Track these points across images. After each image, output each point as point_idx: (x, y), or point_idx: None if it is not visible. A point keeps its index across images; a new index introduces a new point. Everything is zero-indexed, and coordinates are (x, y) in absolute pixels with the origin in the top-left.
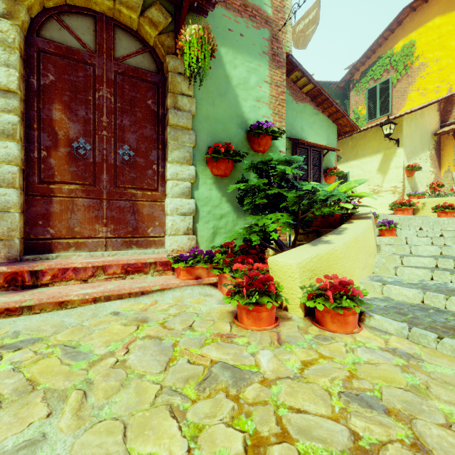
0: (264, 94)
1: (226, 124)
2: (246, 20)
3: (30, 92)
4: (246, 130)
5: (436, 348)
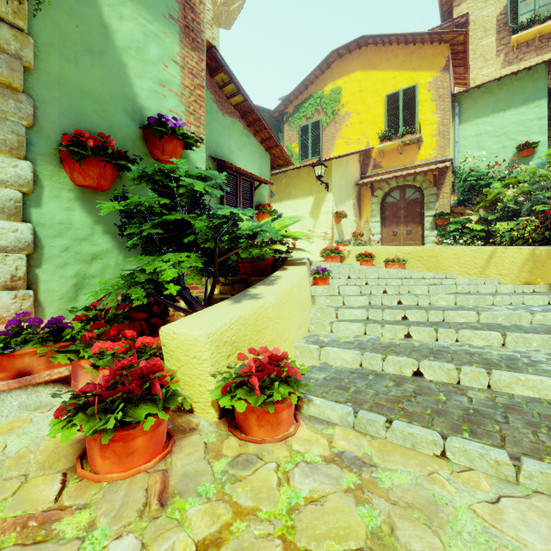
0: (173, 79)
1: (103, 105)
2: None
3: None
4: (141, 124)
5: (386, 437)
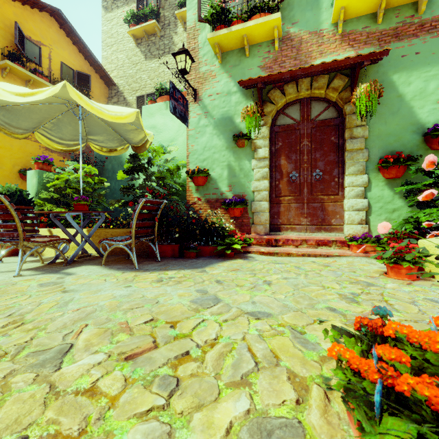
0: None
1: (399, 135)
2: (422, 37)
3: (271, 154)
4: (422, 133)
5: None
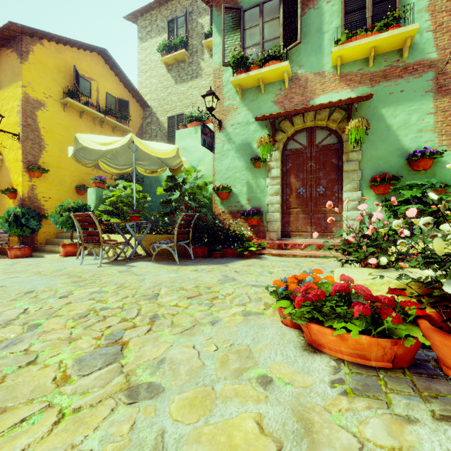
0: (427, 124)
1: (387, 158)
2: (406, 78)
3: (283, 174)
4: (406, 157)
5: None
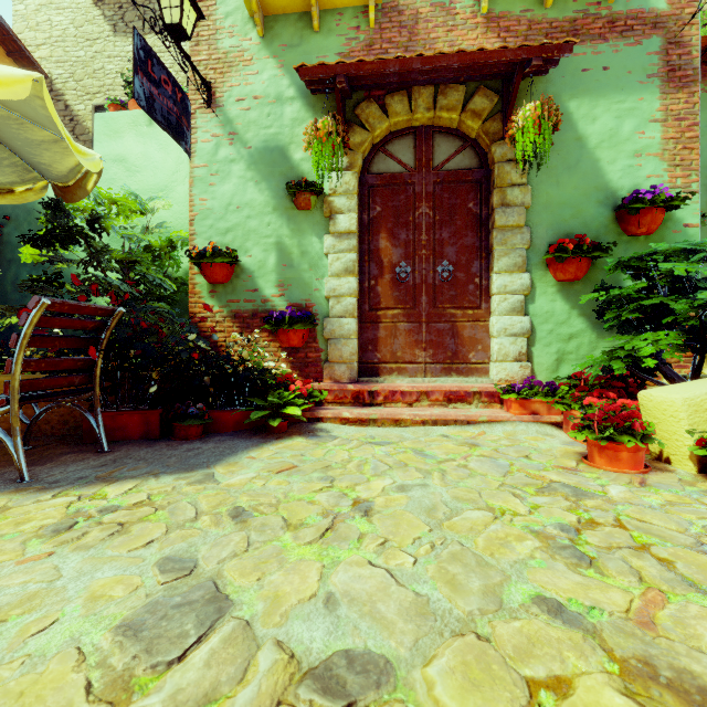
0: (650, 142)
1: (578, 207)
2: (613, 42)
3: (362, 228)
4: (613, 207)
5: None
